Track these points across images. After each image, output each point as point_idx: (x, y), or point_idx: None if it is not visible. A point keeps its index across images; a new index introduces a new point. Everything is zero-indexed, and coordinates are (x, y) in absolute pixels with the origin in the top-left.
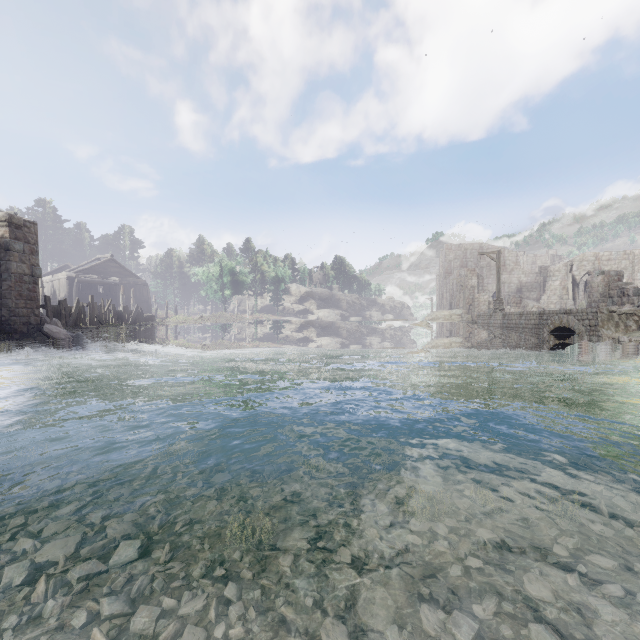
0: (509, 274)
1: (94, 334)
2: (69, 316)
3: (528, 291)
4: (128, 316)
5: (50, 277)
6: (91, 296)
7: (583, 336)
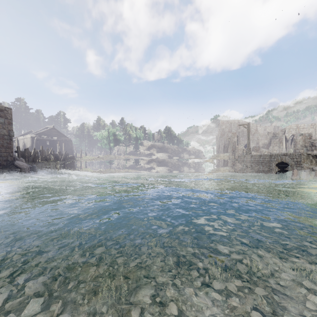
0: (252, 135)
1: (42, 166)
2: (30, 156)
3: (262, 144)
4: (61, 156)
5: (22, 137)
6: (41, 146)
7: (293, 167)
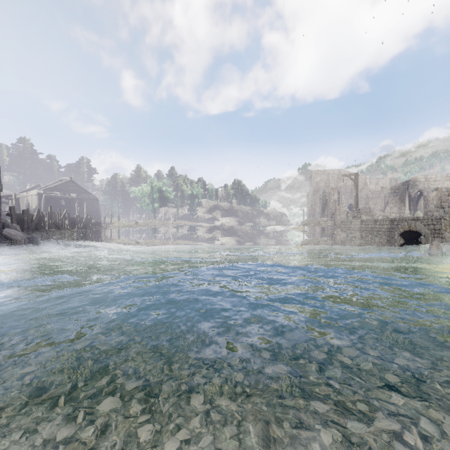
0: (360, 192)
1: (49, 236)
2: (31, 222)
3: (373, 204)
4: (80, 222)
5: (25, 193)
6: (50, 207)
7: (428, 237)
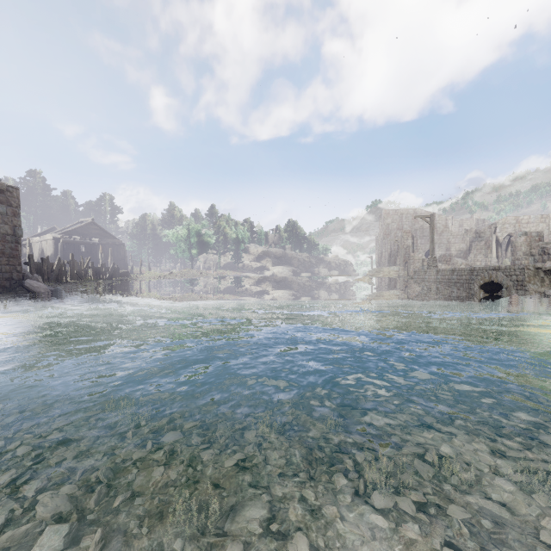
0: (439, 235)
1: (73, 288)
2: (51, 272)
3: (456, 250)
4: (105, 272)
5: (38, 238)
6: (71, 254)
7: (511, 290)
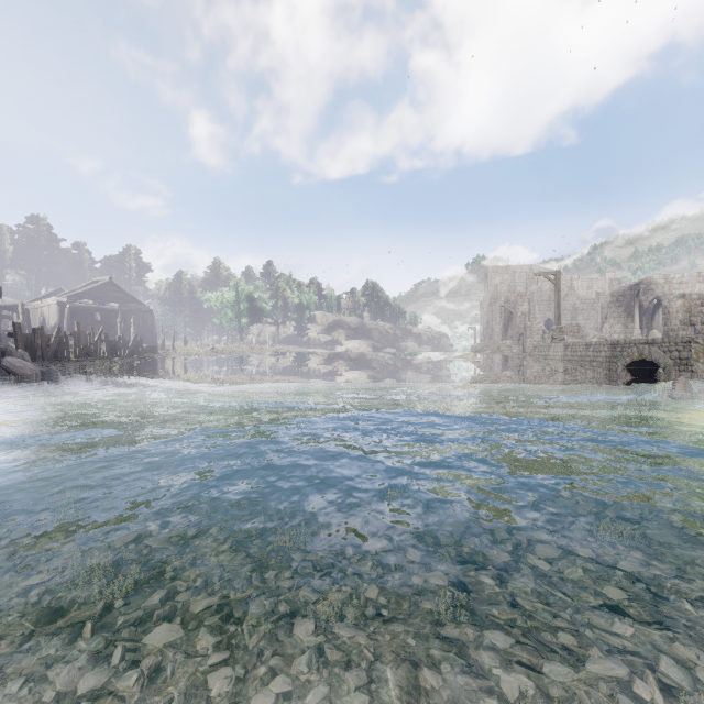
0: (563, 300)
1: (75, 369)
2: (47, 347)
3: (584, 319)
4: (124, 347)
5: (39, 302)
6: (77, 323)
7: (671, 371)
